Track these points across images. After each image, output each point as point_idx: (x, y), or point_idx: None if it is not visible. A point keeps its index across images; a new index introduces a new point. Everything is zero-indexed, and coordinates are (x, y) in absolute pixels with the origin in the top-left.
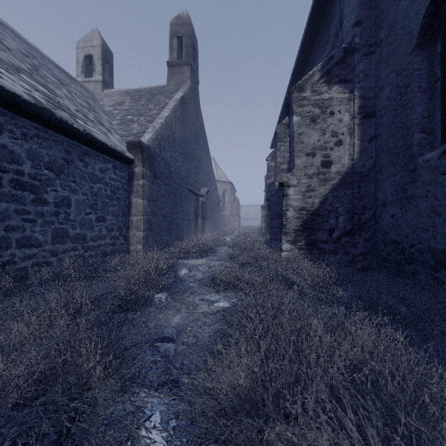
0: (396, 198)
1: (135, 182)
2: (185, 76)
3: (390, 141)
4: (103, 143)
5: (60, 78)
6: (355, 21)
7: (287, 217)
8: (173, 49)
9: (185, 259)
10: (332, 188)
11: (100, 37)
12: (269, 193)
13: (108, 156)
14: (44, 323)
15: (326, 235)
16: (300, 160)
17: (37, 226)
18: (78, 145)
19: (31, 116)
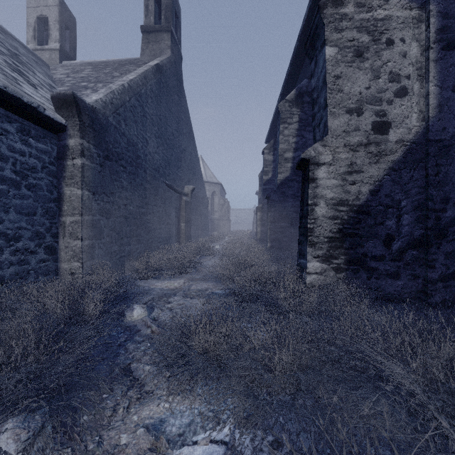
0: None
1: (69, 162)
2: (163, 45)
3: None
4: None
5: None
6: None
7: (315, 216)
8: (149, 11)
9: (155, 279)
10: (391, 168)
11: None
12: (265, 192)
13: (8, 110)
14: None
15: (381, 246)
16: (336, 121)
17: None
18: None
19: None
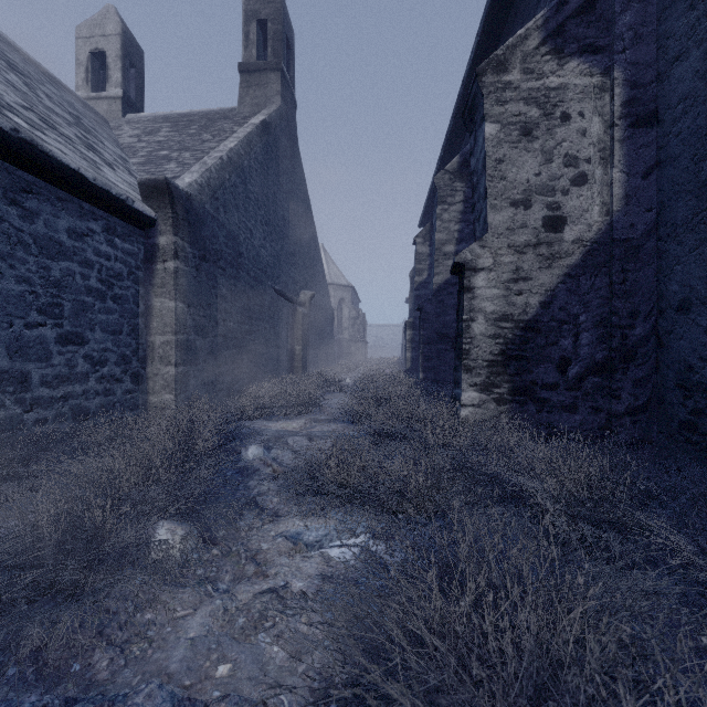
0: None
1: (159, 266)
2: (270, 89)
3: (704, 167)
4: (73, 172)
5: (20, 66)
6: None
7: (472, 334)
8: (250, 41)
9: (266, 419)
10: (567, 274)
11: (118, 20)
12: (418, 300)
13: (93, 205)
14: None
15: (554, 372)
16: (498, 215)
17: None
18: (5, 168)
19: None
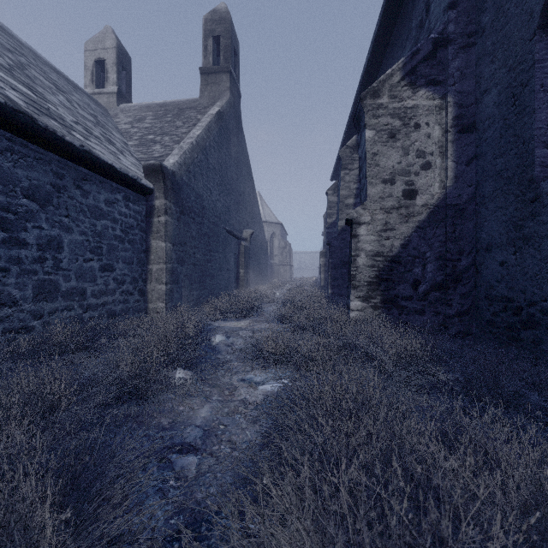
0: (507, 238)
1: (155, 220)
2: (222, 86)
3: (498, 162)
4: (109, 166)
5: (59, 84)
6: (449, 2)
7: (357, 264)
8: (208, 52)
9: (222, 320)
10: (418, 226)
11: (114, 37)
12: (329, 236)
13: (117, 183)
14: None
15: (409, 289)
16: (374, 189)
17: (10, 276)
18: (74, 167)
19: (1, 122)
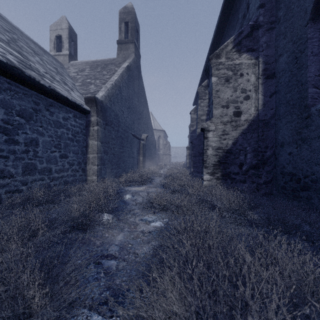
0: (292, 139)
1: (91, 128)
2: (130, 51)
3: (287, 96)
4: (65, 97)
5: (35, 50)
6: (260, 4)
7: (207, 154)
8: (121, 31)
9: (130, 186)
10: (242, 132)
11: (67, 22)
12: (192, 137)
13: (69, 108)
14: (3, 244)
15: (237, 168)
16: (217, 111)
17: (9, 161)
18: (45, 98)
19: (4, 73)
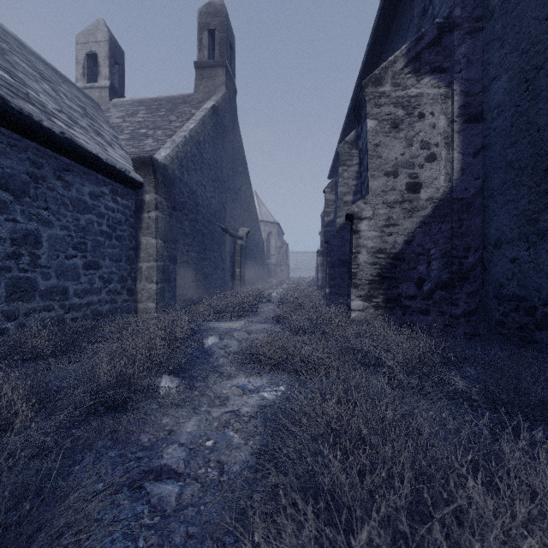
0: (519, 233)
1: (145, 215)
2: (218, 81)
3: (509, 152)
4: (94, 156)
5: (45, 74)
6: None
7: (358, 262)
8: (203, 45)
9: (216, 321)
10: (422, 221)
11: (106, 30)
12: (327, 234)
13: (104, 176)
14: None
15: (413, 287)
16: (376, 182)
17: None
18: (54, 156)
19: None
